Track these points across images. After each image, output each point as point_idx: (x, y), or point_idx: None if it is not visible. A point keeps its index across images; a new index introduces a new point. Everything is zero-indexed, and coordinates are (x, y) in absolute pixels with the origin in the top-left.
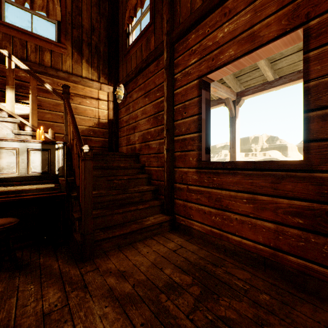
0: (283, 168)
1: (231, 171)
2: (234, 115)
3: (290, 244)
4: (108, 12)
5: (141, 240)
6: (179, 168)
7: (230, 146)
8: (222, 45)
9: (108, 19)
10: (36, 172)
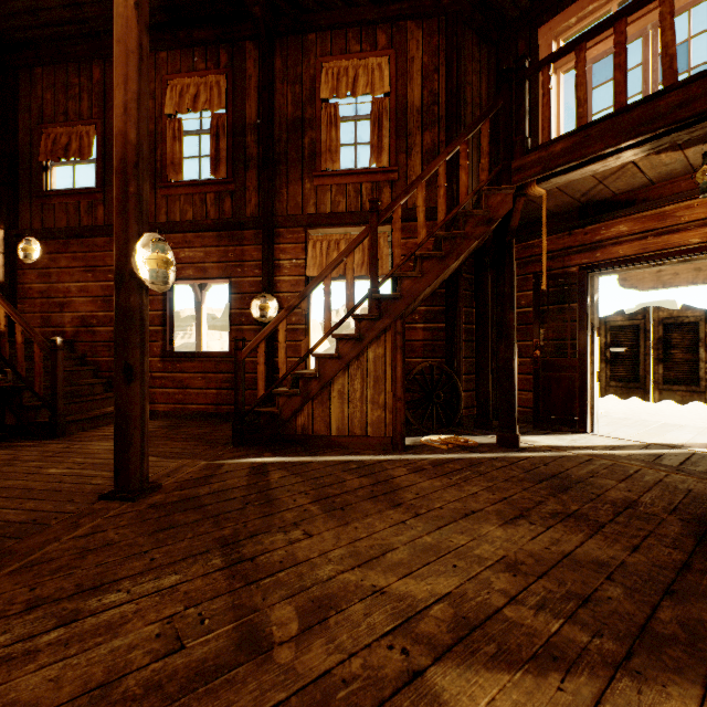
0: (221, 356)
1: (191, 359)
2: (201, 300)
3: (224, 399)
4: None
5: (104, 426)
6: None
7: (197, 334)
8: (184, 263)
9: None
10: None
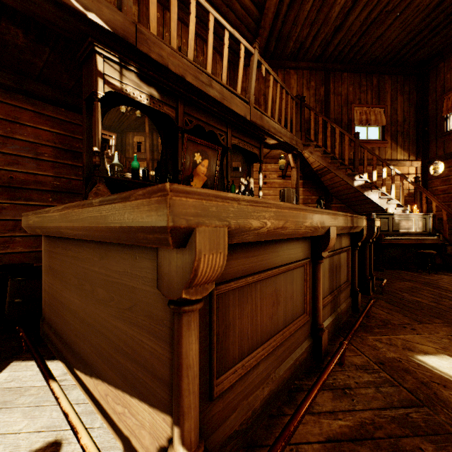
0: None
1: None
2: None
3: None
4: (416, 100)
5: None
6: None
7: None
8: None
9: (416, 106)
10: (420, 230)
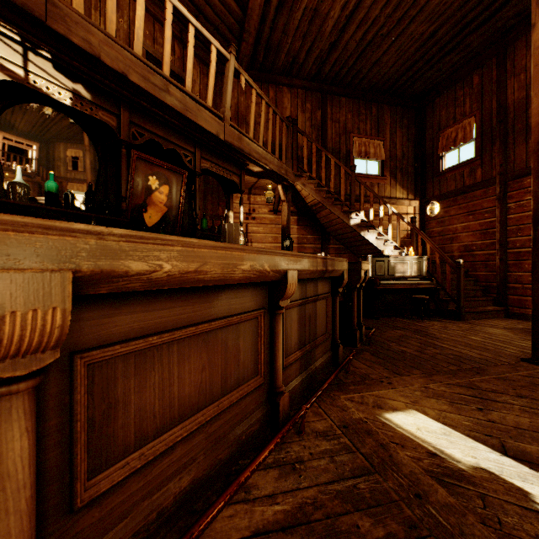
0: None
1: None
2: None
3: None
4: (415, 135)
5: (485, 318)
6: (512, 272)
7: None
8: None
9: (414, 142)
10: (415, 274)
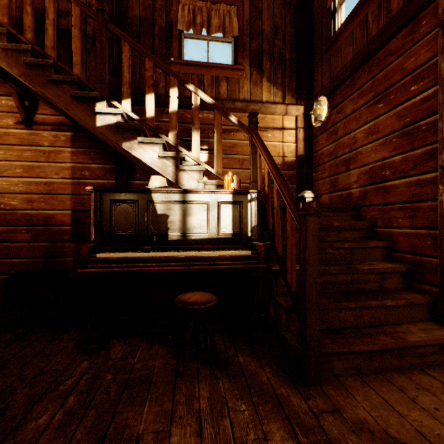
0: None
1: None
2: None
3: None
4: None
5: (399, 369)
6: None
7: None
8: None
9: (296, 8)
10: (226, 233)
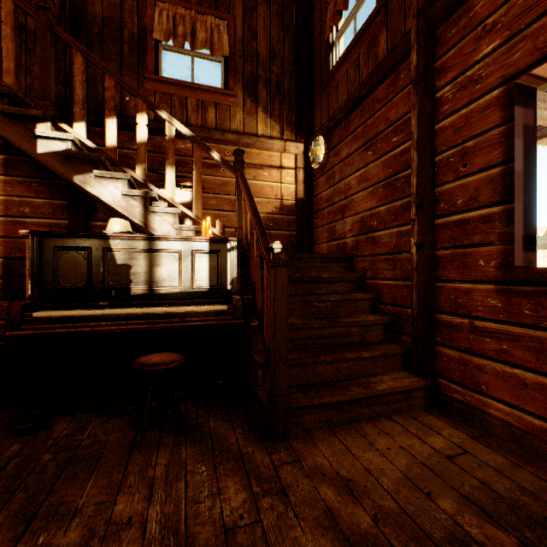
0: None
1: None
2: None
3: None
4: (297, 19)
5: (368, 418)
6: (447, 282)
7: None
8: None
9: (296, 32)
10: (202, 287)
